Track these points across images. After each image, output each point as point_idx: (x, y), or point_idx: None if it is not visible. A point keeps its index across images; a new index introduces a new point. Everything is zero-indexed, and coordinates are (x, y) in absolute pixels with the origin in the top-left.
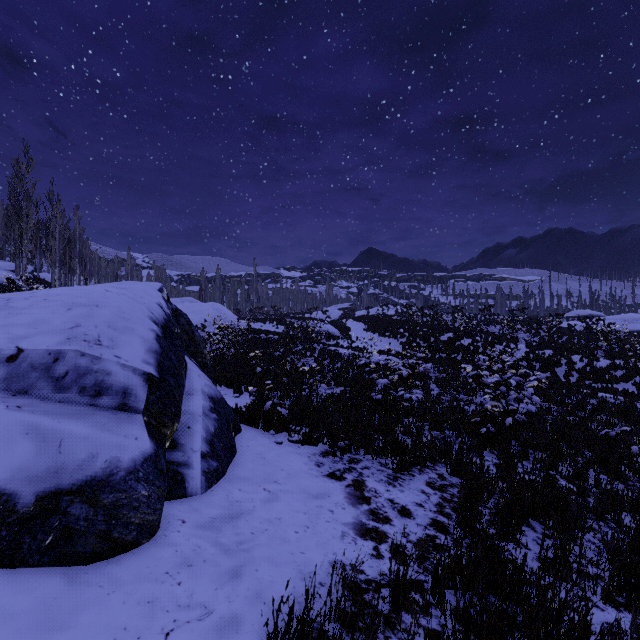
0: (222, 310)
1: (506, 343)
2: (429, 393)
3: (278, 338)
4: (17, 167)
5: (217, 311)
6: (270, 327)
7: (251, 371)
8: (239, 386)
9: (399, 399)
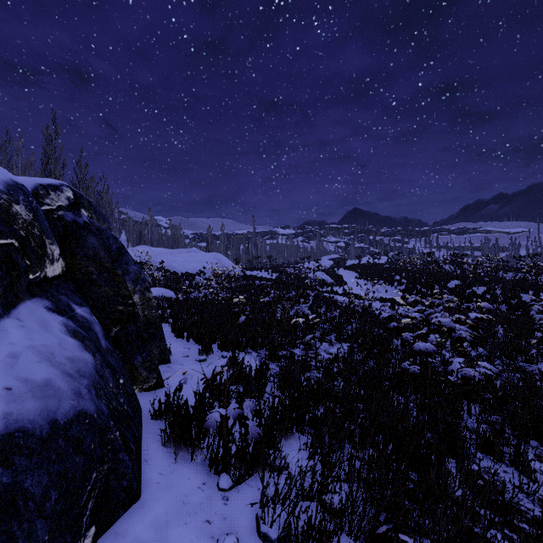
0: (222, 259)
1: (534, 291)
2: (471, 357)
3: (271, 284)
4: (46, 134)
5: (217, 260)
6: (265, 275)
7: (235, 320)
8: (207, 344)
9: (446, 373)
